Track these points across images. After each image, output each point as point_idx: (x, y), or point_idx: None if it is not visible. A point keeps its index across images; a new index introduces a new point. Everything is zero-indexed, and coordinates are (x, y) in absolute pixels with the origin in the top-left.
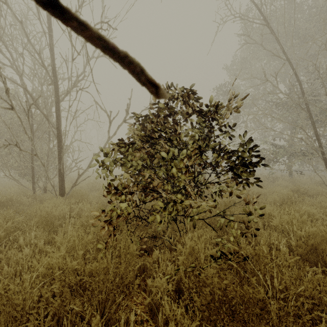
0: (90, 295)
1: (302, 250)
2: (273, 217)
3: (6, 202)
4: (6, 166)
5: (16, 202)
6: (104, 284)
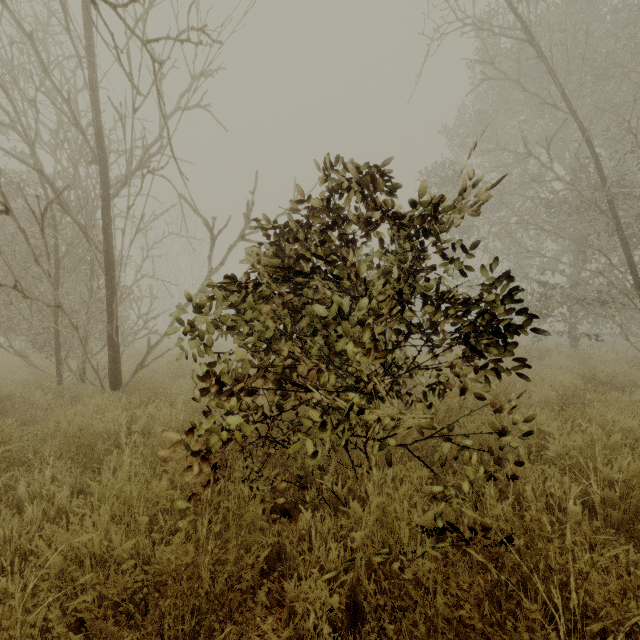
0: (154, 633)
1: (618, 514)
2: (547, 435)
3: (0, 402)
4: (3, 328)
5: (22, 401)
6: (190, 601)
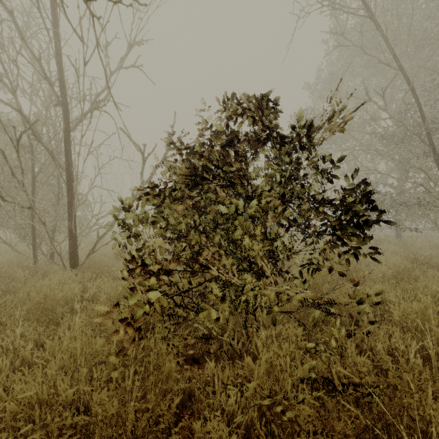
0: None
1: None
2: (388, 302)
3: None
4: None
5: (6, 276)
6: None
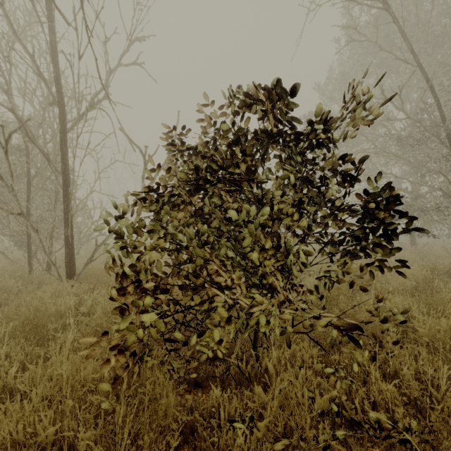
0: None
1: None
2: (410, 317)
3: None
4: None
5: None
6: None
